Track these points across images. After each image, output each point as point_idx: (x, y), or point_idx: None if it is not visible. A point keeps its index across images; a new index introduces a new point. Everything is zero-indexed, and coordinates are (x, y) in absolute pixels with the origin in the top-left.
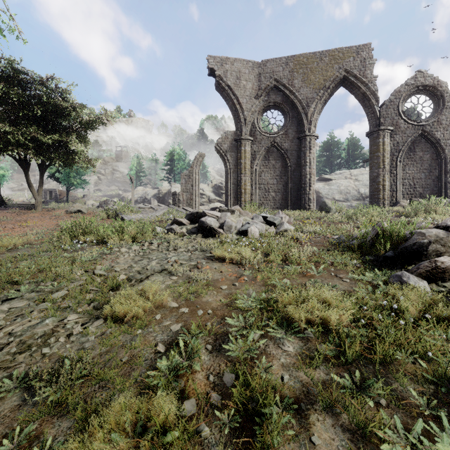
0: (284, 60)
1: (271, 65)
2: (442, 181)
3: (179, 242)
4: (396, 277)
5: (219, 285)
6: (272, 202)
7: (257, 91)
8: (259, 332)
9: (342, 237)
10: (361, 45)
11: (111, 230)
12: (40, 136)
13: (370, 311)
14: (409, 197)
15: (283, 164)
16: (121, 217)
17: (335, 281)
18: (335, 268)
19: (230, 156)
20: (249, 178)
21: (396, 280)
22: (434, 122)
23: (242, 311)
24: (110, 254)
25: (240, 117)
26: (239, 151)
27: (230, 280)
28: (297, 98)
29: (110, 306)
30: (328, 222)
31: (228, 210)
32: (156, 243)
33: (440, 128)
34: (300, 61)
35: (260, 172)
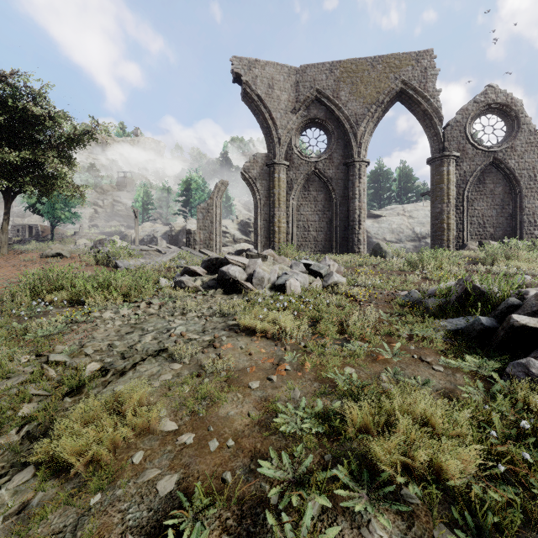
0: (328, 66)
1: (312, 71)
2: (517, 219)
3: (190, 302)
4: (518, 367)
5: (247, 379)
6: (313, 243)
7: (295, 104)
8: (321, 500)
9: (414, 294)
10: (422, 51)
11: (92, 284)
12: (2, 153)
13: (500, 437)
14: (478, 238)
15: (326, 197)
16: (115, 263)
17: (422, 370)
18: (415, 345)
19: (260, 185)
20: (285, 214)
21: (519, 372)
22: (507, 148)
23: (287, 437)
24: (86, 322)
25: (273, 136)
26: (272, 179)
27: (263, 371)
28: (343, 114)
29: (47, 444)
30: (387, 271)
31: (259, 255)
32: (157, 303)
33: (514, 155)
34: (348, 68)
35: (298, 206)
